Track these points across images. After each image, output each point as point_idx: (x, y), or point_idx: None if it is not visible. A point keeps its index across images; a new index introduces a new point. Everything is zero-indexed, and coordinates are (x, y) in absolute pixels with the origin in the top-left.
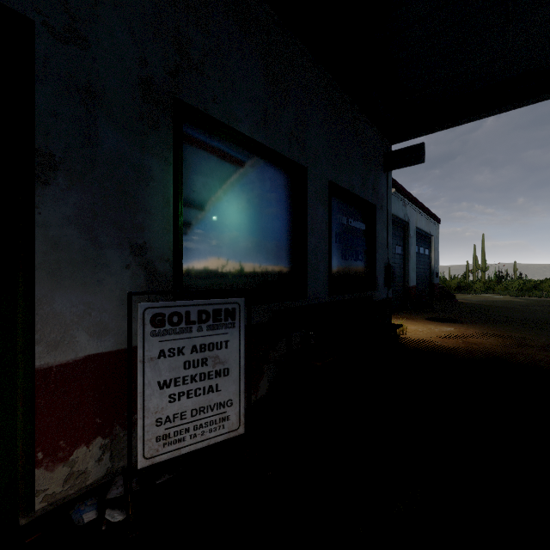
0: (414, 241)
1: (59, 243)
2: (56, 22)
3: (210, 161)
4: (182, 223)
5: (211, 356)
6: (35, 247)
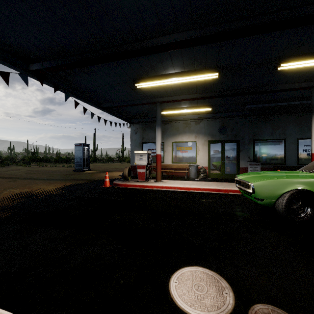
0: None
1: (241, 157)
2: (241, 138)
3: (259, 144)
4: (254, 154)
5: (256, 168)
6: (240, 157)
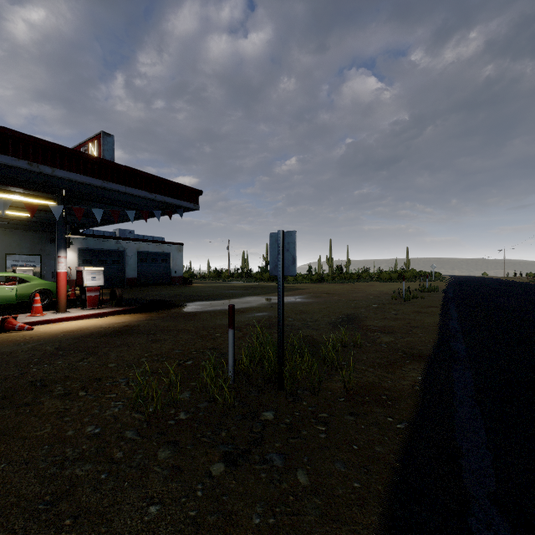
0: (135, 257)
1: None
2: None
3: None
4: None
5: None
6: None
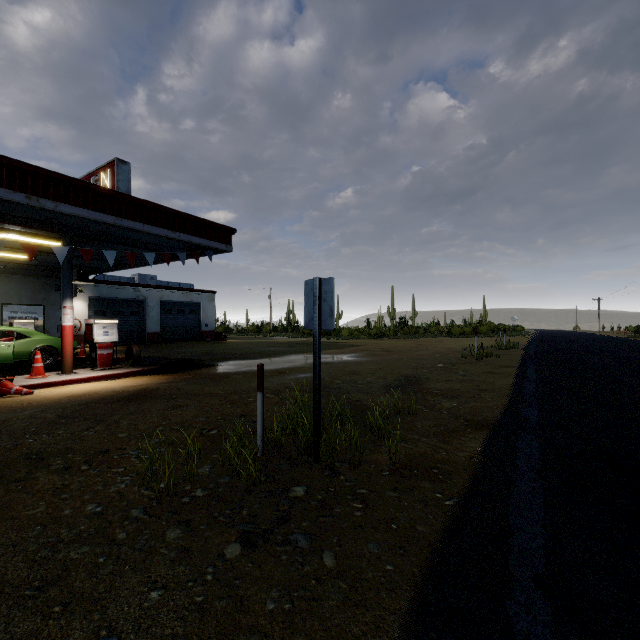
0: (158, 308)
1: None
2: None
3: None
4: None
5: None
6: None
